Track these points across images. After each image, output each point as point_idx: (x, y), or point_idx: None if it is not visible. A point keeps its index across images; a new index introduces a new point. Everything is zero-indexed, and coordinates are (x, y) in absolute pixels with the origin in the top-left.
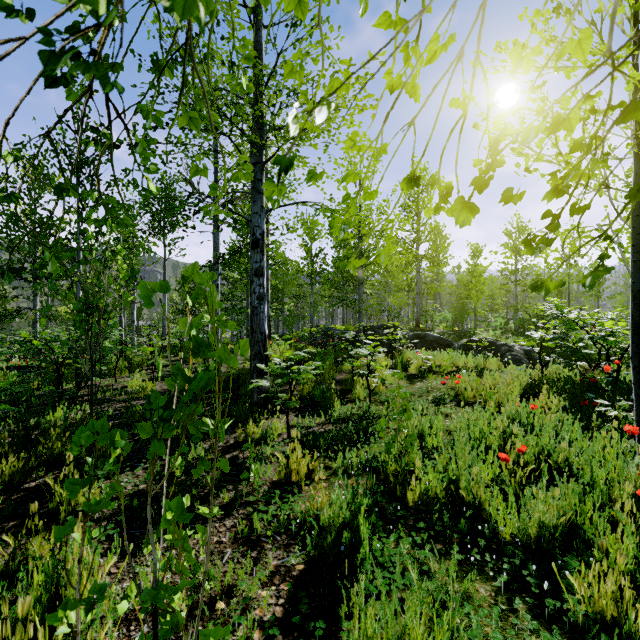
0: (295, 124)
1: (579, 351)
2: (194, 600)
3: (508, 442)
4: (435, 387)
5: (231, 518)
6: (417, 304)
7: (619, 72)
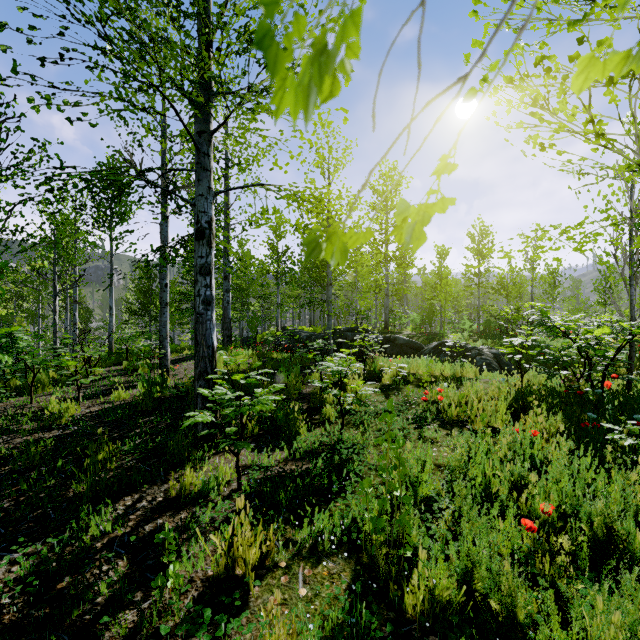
0: None
1: (565, 361)
2: None
3: (523, 493)
4: (413, 401)
5: None
6: (386, 306)
7: None
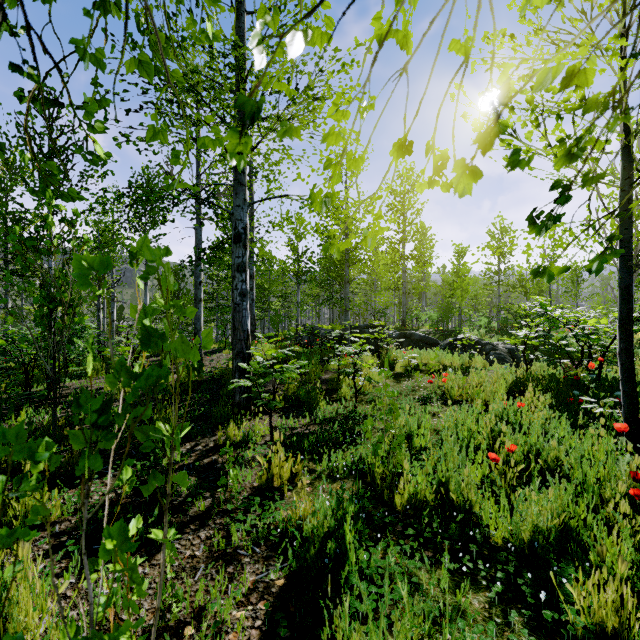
0: (261, 53)
1: (563, 349)
2: (160, 625)
3: (497, 441)
4: (422, 386)
5: (206, 529)
6: (403, 303)
7: (608, 64)
